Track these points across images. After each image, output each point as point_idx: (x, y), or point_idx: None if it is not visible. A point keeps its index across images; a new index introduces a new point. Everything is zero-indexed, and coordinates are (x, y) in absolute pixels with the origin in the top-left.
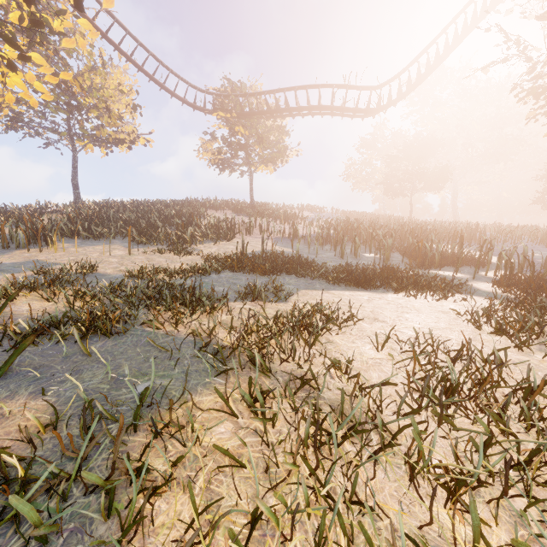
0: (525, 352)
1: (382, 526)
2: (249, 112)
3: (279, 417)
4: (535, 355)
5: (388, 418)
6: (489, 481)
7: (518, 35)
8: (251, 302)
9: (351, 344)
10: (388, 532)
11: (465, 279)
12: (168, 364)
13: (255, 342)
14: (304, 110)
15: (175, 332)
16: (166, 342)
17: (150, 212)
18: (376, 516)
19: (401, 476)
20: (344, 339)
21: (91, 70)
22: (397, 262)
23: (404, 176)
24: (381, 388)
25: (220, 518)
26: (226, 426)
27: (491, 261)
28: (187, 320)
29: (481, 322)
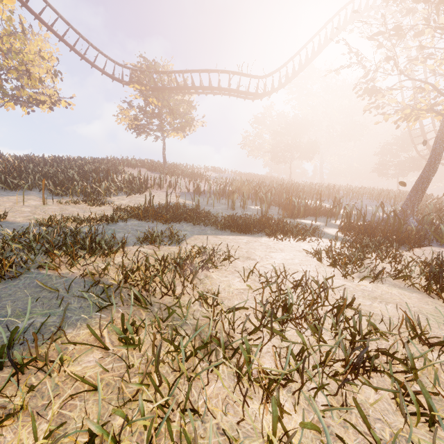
0: (348, 279)
1: (209, 426)
2: (162, 87)
3: (146, 343)
4: (355, 281)
5: (237, 336)
6: (300, 379)
7: (357, 49)
8: (149, 246)
9: (224, 278)
10: (212, 430)
11: (320, 226)
12: (55, 303)
13: (142, 280)
14: (207, 89)
15: (70, 273)
16: (51, 283)
17: (71, 167)
18: (206, 419)
19: (235, 383)
20: (219, 274)
21: (9, 34)
22: (274, 213)
23: (285, 147)
24: (234, 313)
25: (51, 442)
26: (94, 355)
27: (341, 213)
28: (85, 263)
29: (324, 258)
